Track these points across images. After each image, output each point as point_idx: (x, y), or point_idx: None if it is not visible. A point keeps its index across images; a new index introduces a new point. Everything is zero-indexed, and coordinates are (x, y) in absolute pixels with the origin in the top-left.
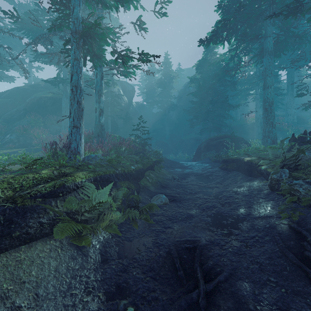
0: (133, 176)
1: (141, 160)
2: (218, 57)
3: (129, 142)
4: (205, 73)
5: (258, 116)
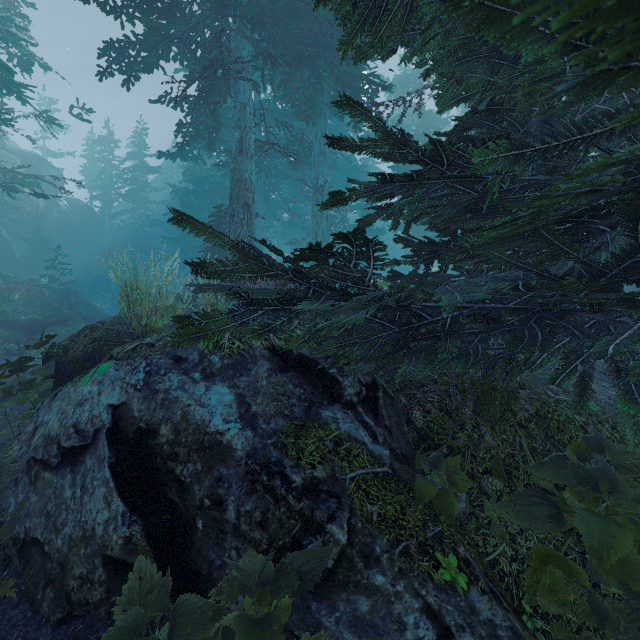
0: (23, 326)
1: (44, 312)
2: (203, 172)
3: (28, 287)
4: (198, 184)
5: (279, 259)
